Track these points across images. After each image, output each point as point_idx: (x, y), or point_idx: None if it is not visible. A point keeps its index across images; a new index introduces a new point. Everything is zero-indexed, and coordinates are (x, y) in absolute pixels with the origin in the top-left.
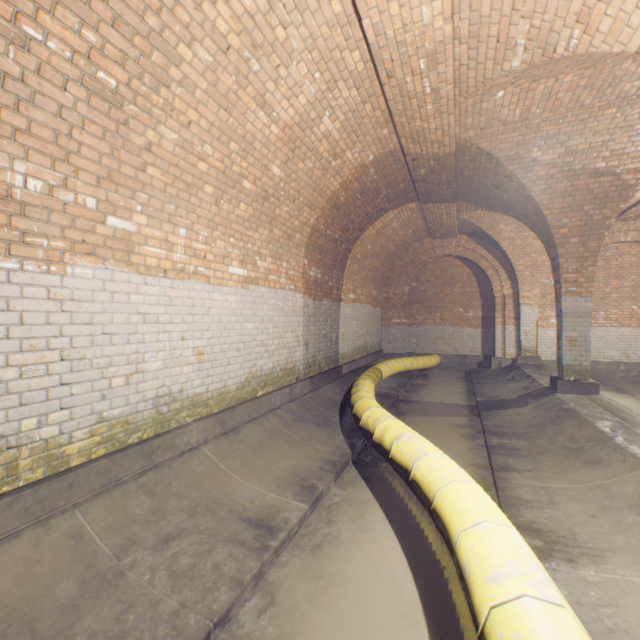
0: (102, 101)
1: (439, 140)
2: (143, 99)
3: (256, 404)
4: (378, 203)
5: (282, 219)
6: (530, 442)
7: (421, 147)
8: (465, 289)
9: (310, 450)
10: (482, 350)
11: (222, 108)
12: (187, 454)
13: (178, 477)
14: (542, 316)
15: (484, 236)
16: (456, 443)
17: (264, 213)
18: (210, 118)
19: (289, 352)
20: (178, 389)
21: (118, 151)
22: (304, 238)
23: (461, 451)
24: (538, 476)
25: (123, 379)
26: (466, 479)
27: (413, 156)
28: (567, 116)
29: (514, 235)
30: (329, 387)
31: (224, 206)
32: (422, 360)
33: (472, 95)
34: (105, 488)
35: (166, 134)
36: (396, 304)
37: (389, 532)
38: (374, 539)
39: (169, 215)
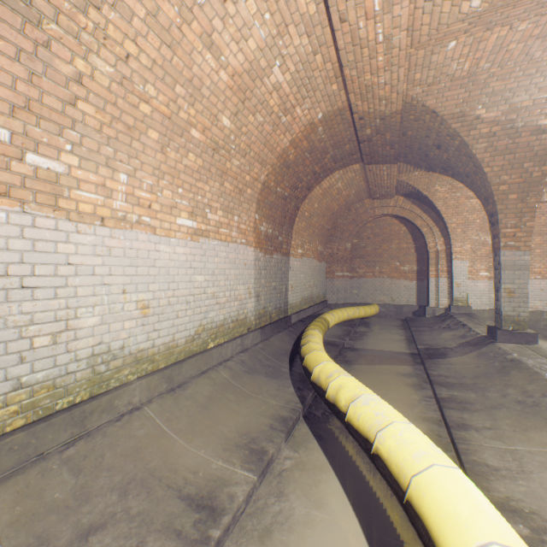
0: (12, 12)
1: (387, 96)
2: (67, 19)
3: (206, 357)
4: (325, 163)
5: (233, 173)
6: (481, 395)
7: (369, 104)
8: (401, 245)
9: (260, 405)
10: (417, 300)
11: (165, 44)
12: (127, 417)
13: (113, 446)
14: (472, 269)
15: (420, 197)
16: (405, 394)
17: (214, 165)
18: (151, 54)
19: (240, 304)
20: (119, 346)
21: (38, 78)
22: (255, 194)
23: (411, 403)
24: (499, 436)
25: (49, 338)
26: (446, 463)
27: (360, 114)
28: (515, 71)
29: (448, 195)
30: (279, 336)
31: (171, 154)
32: (363, 309)
33: (424, 45)
34: (21, 466)
35: (99, 66)
36: (339, 259)
37: (347, 509)
38: (331, 520)
39: (106, 158)
